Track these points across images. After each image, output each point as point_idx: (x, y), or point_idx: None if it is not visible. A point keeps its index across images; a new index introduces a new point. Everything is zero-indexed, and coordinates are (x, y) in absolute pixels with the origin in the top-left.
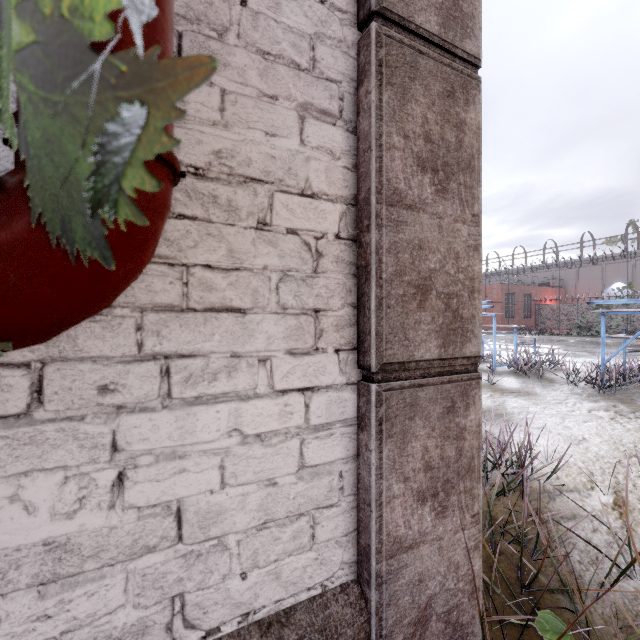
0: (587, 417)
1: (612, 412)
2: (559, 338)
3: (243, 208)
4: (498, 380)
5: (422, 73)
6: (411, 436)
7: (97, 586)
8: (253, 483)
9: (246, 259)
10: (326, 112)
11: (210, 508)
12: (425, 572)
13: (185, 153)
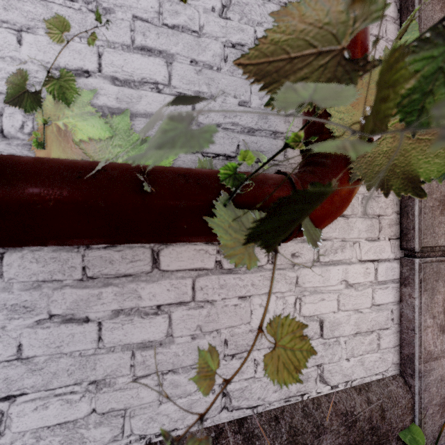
0: None
1: None
2: None
3: None
4: None
5: None
6: (436, 291)
7: None
8: (351, 310)
9: None
10: None
11: (332, 321)
12: (444, 375)
13: None
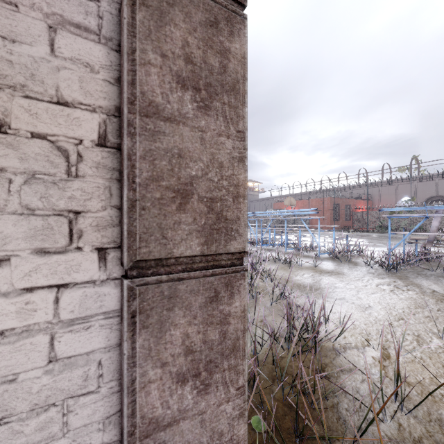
0: (374, 290)
1: (392, 286)
2: (367, 234)
3: None
4: (319, 264)
5: (182, 1)
6: (170, 325)
7: None
8: None
9: None
10: (83, 27)
11: None
12: None
13: None
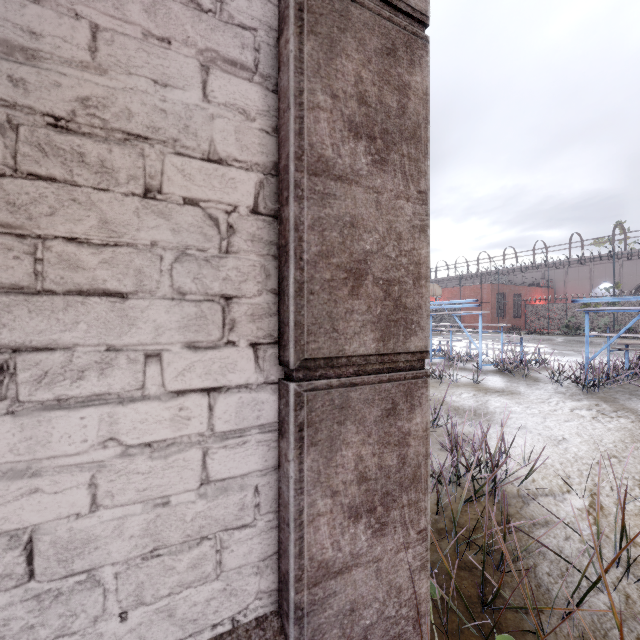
0: (569, 416)
1: (594, 411)
2: (548, 337)
3: (124, 171)
4: (483, 379)
5: (355, 24)
6: (341, 443)
7: None
8: (138, 503)
9: (128, 233)
10: (238, 64)
11: (77, 536)
12: (359, 599)
13: (40, 99)
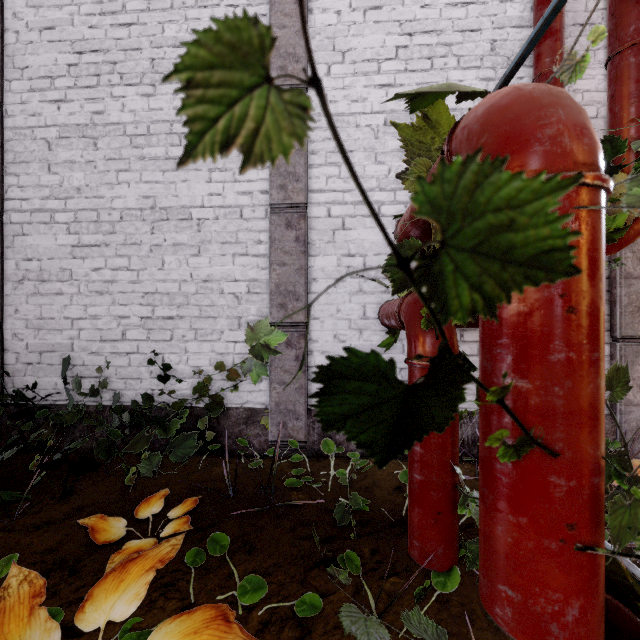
0: None
1: None
2: None
3: None
4: None
5: None
6: (636, 364)
7: None
8: None
9: None
10: None
11: None
12: None
13: None
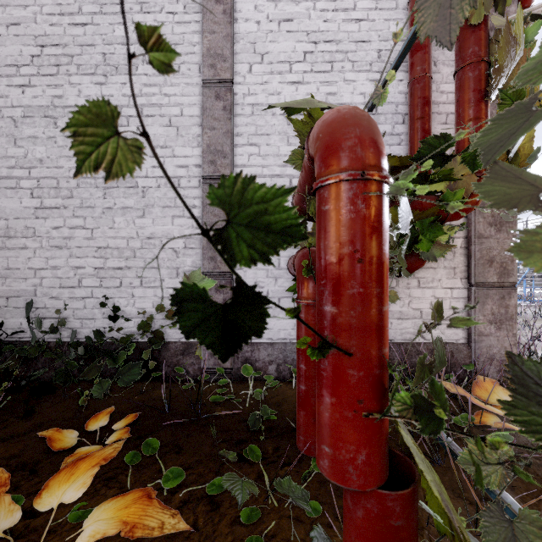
0: None
1: None
2: None
3: None
4: None
5: None
6: (486, 304)
7: (406, 322)
8: None
9: None
10: None
11: (427, 313)
12: (491, 345)
13: None
